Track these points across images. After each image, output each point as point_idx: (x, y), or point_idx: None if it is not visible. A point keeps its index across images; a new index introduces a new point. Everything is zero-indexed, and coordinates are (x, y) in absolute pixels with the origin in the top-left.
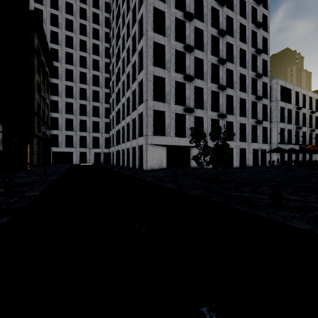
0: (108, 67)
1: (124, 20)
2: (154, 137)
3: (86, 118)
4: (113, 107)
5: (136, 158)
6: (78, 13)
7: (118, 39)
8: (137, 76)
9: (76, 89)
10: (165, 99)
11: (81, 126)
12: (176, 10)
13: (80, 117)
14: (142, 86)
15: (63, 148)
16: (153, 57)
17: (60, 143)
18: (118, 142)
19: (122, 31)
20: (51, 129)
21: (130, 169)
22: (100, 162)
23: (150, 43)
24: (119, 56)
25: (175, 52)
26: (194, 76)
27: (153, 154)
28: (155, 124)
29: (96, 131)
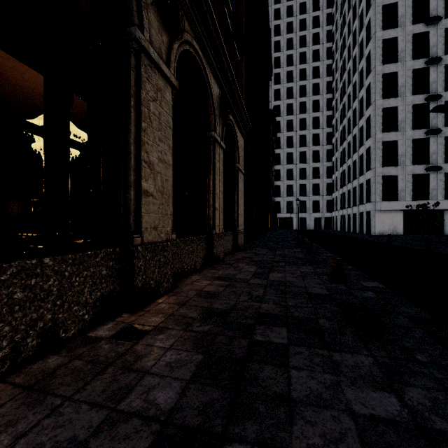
0: (329, 120)
1: (350, 79)
2: (383, 203)
3: (306, 181)
4: (336, 167)
5: (363, 223)
6: (298, 76)
7: (343, 95)
8: (365, 142)
9: (296, 154)
10: (397, 162)
11: (300, 191)
12: (414, 61)
13: (299, 182)
14: (370, 152)
15: (285, 214)
16: (382, 123)
17: (282, 209)
18: (342, 206)
19: (348, 89)
20: (275, 197)
21: (356, 234)
22: (320, 228)
23: (378, 112)
24: (344, 113)
25: (413, 107)
26: (445, 124)
27: (383, 220)
28: (384, 190)
29: (316, 194)
